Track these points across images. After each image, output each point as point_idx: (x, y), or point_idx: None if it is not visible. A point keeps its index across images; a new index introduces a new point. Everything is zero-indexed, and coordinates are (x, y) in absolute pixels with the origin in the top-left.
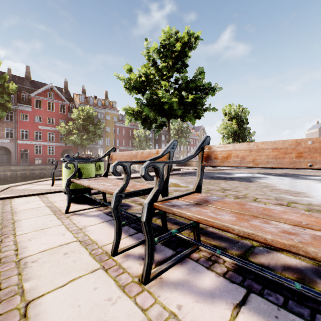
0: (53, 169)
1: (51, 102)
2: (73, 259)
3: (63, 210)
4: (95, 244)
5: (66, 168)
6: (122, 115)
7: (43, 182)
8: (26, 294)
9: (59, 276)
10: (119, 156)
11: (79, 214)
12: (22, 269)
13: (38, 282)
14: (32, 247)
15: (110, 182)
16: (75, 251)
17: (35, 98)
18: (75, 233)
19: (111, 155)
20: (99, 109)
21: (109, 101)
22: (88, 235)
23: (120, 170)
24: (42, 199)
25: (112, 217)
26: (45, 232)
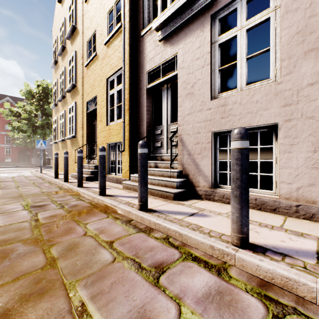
0: None
1: None
2: None
3: None
4: None
5: None
6: None
7: None
8: None
9: None
10: None
11: None
12: None
13: None
14: None
15: None
16: None
17: None
18: None
19: None
20: None
21: None
22: None
23: None
24: None
25: None
26: None
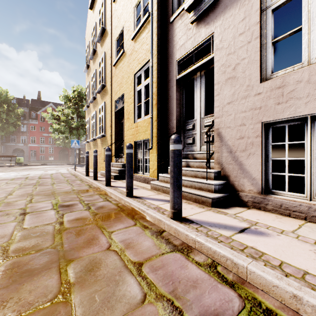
0: None
1: None
2: None
3: None
4: None
5: None
6: None
7: None
8: None
9: None
10: None
11: None
12: None
13: None
14: None
15: None
16: None
17: (40, 114)
18: None
19: None
20: None
21: None
22: None
23: None
24: None
25: None
26: None
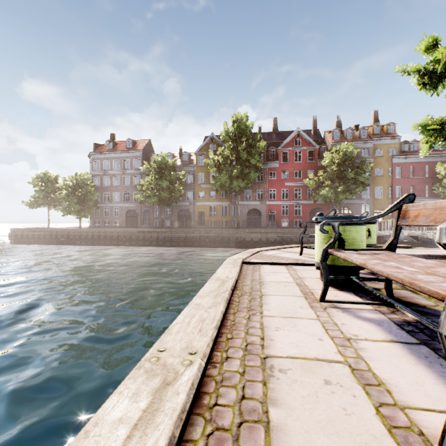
0: (301, 233)
1: (297, 151)
2: (343, 405)
3: (316, 294)
4: (384, 390)
5: (321, 231)
6: (406, 143)
7: (290, 249)
8: (271, 432)
9: (320, 431)
10: (427, 211)
11: (342, 310)
12: (267, 375)
13: (288, 420)
14: (279, 343)
15: (410, 264)
16: (343, 385)
17: (281, 151)
18: (340, 346)
19: (404, 210)
20: (362, 143)
21: (379, 126)
22: (364, 359)
23: (403, 240)
24: (289, 272)
25: (412, 336)
26: (295, 325)
